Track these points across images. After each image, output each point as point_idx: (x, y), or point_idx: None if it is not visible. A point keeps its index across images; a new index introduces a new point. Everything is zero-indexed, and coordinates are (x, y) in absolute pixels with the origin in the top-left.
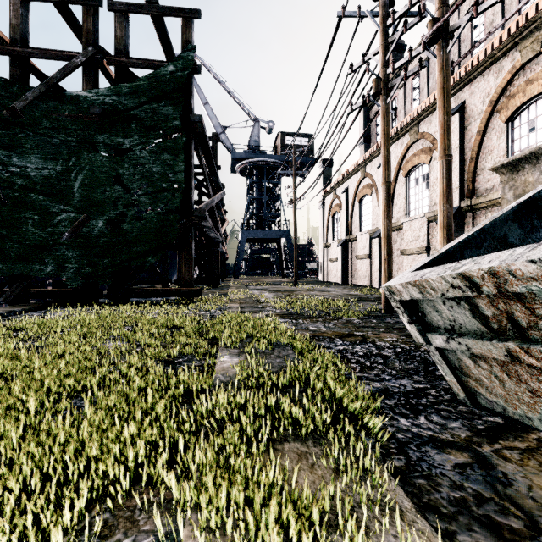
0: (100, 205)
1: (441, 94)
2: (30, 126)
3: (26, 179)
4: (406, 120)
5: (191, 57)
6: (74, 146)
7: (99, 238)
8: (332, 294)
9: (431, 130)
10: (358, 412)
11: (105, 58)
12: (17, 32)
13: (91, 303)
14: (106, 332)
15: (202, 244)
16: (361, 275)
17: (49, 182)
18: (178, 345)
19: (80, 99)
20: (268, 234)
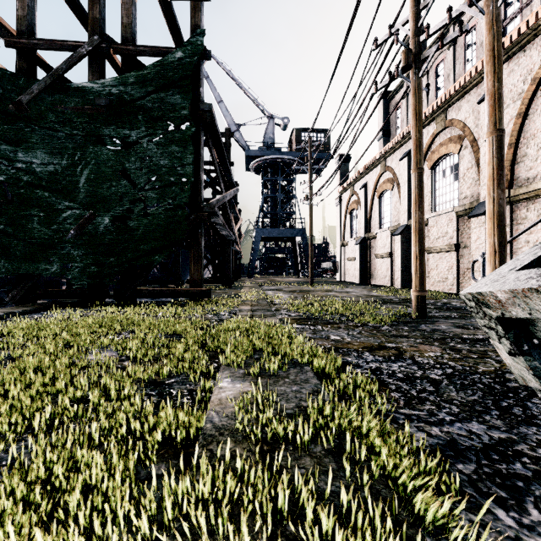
0: (106, 201)
1: (491, 57)
2: (35, 120)
3: (32, 175)
4: (431, 107)
5: (200, 41)
6: (79, 139)
7: (105, 235)
8: (351, 295)
9: (461, 117)
10: (436, 514)
11: (111, 47)
12: (23, 24)
13: (97, 304)
14: (96, 340)
15: (215, 242)
16: (381, 275)
17: (55, 178)
18: (168, 362)
19: (86, 91)
20: (282, 232)
